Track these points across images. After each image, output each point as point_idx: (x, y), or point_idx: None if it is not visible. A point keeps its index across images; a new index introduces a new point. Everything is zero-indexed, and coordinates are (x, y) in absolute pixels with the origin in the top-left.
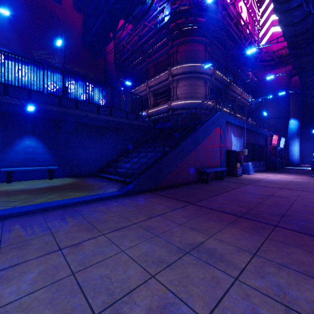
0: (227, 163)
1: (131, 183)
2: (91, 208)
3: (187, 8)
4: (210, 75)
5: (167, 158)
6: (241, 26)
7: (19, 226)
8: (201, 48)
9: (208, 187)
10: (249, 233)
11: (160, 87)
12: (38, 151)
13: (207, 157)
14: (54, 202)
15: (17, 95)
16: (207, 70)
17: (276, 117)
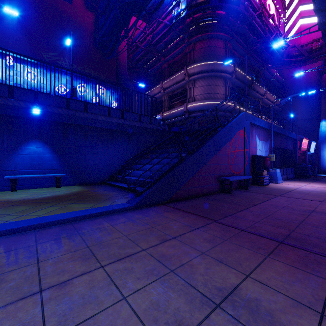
0: (251, 170)
1: (142, 194)
2: (94, 225)
3: (205, 0)
4: (230, 73)
5: (184, 165)
6: (265, 18)
7: (3, 250)
8: (221, 44)
9: (232, 199)
10: (301, 271)
11: (175, 88)
12: (45, 157)
13: (229, 164)
14: (52, 217)
15: (23, 97)
16: (227, 68)
17: (304, 119)
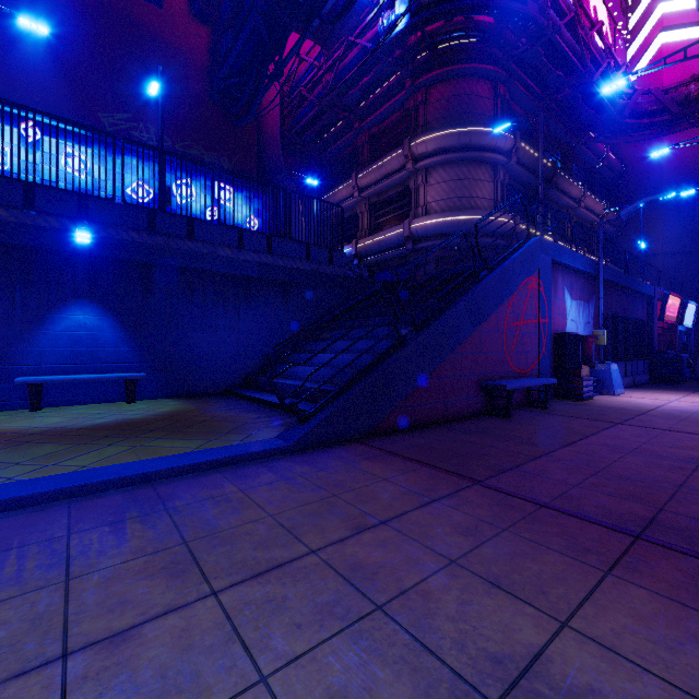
0: (555, 365)
1: (311, 419)
2: (201, 490)
3: None
4: (505, 153)
5: (405, 354)
6: (584, 31)
7: None
8: (485, 90)
9: (512, 430)
10: (697, 614)
11: (385, 187)
12: (102, 337)
13: (505, 352)
14: (110, 471)
15: (56, 208)
16: (498, 142)
17: (671, 254)
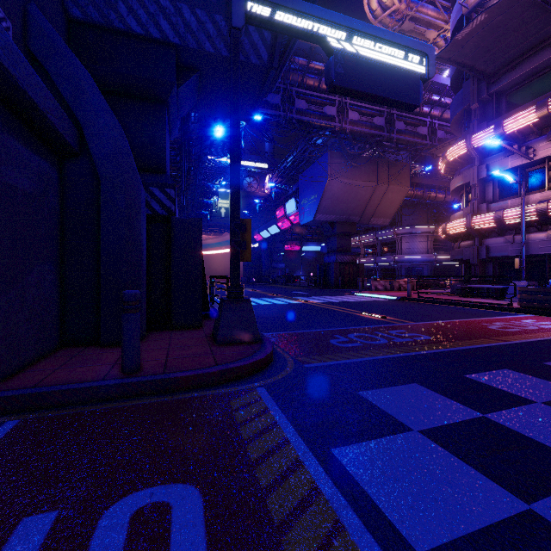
0: None
1: None
2: None
3: None
4: None
5: None
6: None
7: None
8: None
9: None
10: None
11: None
12: None
13: None
14: None
15: None
16: None
17: None
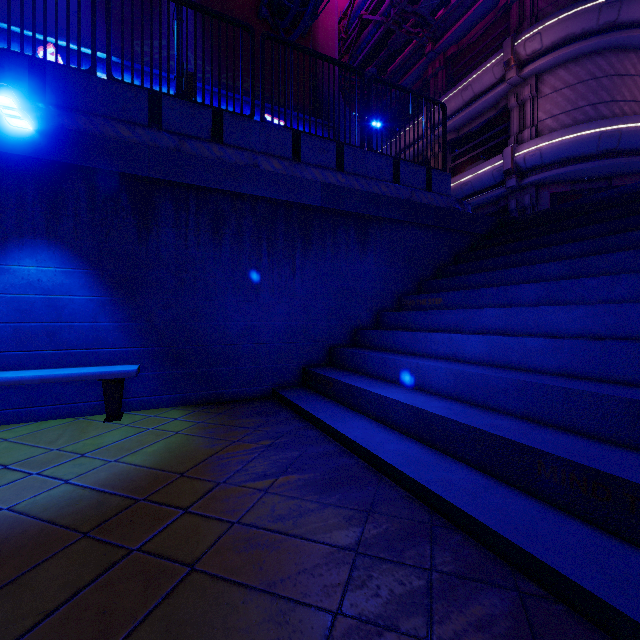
0: None
1: None
2: None
3: None
4: None
5: None
6: None
7: None
8: None
9: None
10: None
11: (468, 115)
12: (69, 303)
13: None
14: None
15: None
16: None
17: None
